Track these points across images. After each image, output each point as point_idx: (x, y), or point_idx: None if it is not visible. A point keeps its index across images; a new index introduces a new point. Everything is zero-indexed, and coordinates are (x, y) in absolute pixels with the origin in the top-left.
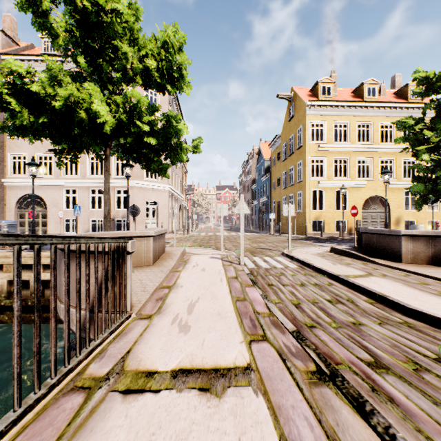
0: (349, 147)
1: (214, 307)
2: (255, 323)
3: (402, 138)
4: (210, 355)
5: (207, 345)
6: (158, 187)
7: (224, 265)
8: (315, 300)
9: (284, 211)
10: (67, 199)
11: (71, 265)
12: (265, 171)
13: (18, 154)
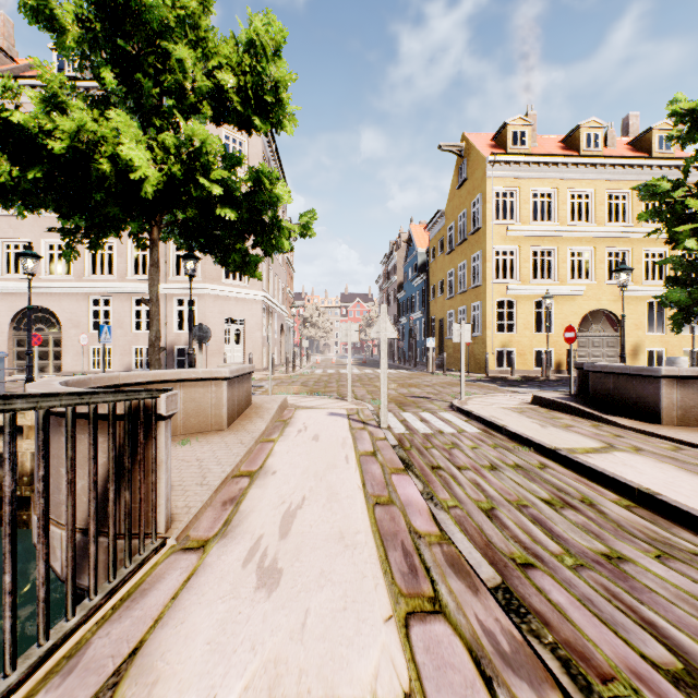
0: (557, 229)
1: (332, 520)
2: (415, 562)
3: (651, 212)
4: (318, 662)
5: (312, 630)
6: (246, 294)
7: (352, 429)
8: (521, 500)
9: (454, 334)
10: (98, 315)
11: (52, 440)
12: (419, 269)
13: (14, 241)
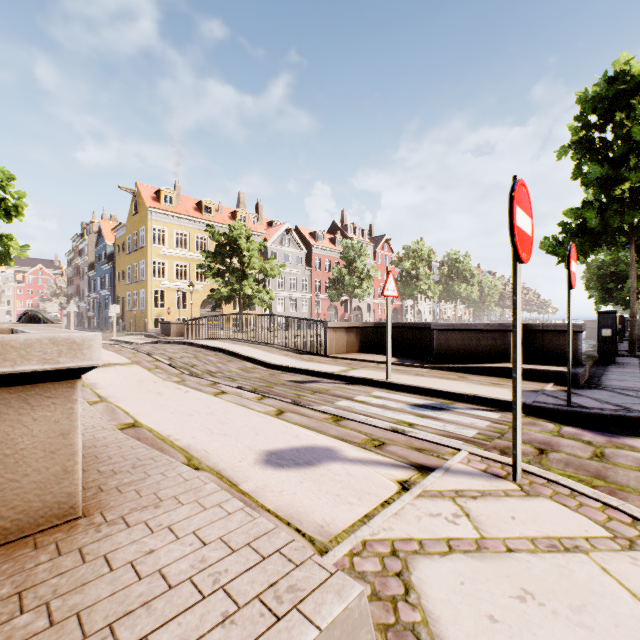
0: (189, 254)
1: None
2: None
3: (199, 265)
4: None
5: None
6: None
7: None
8: None
9: (111, 310)
10: None
11: None
12: (108, 258)
13: None
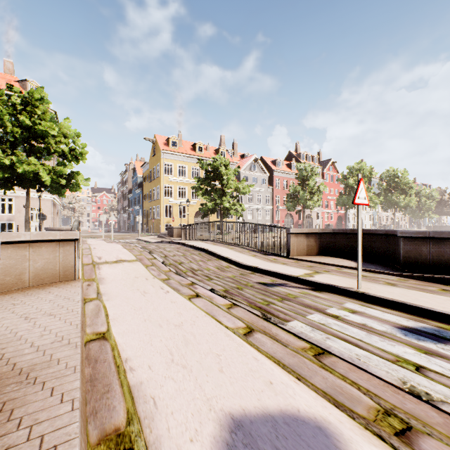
0: (187, 180)
1: None
2: None
3: (193, 187)
4: None
5: None
6: (43, 196)
7: (105, 241)
8: None
9: (137, 219)
10: None
11: None
12: (139, 185)
13: None
